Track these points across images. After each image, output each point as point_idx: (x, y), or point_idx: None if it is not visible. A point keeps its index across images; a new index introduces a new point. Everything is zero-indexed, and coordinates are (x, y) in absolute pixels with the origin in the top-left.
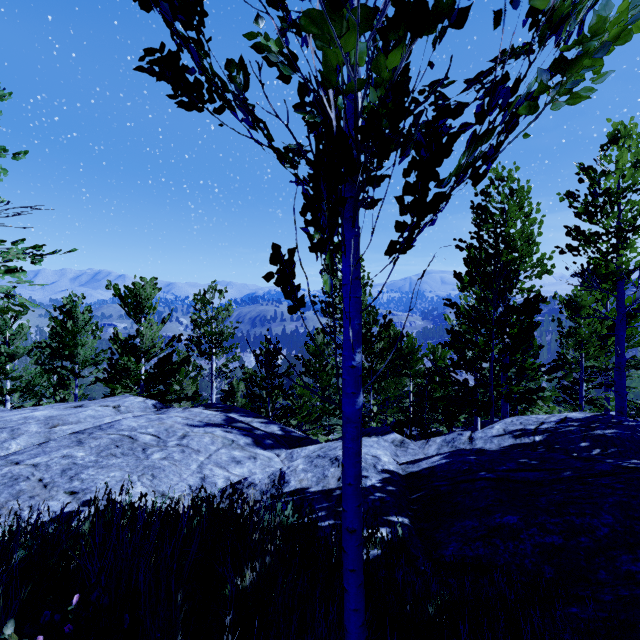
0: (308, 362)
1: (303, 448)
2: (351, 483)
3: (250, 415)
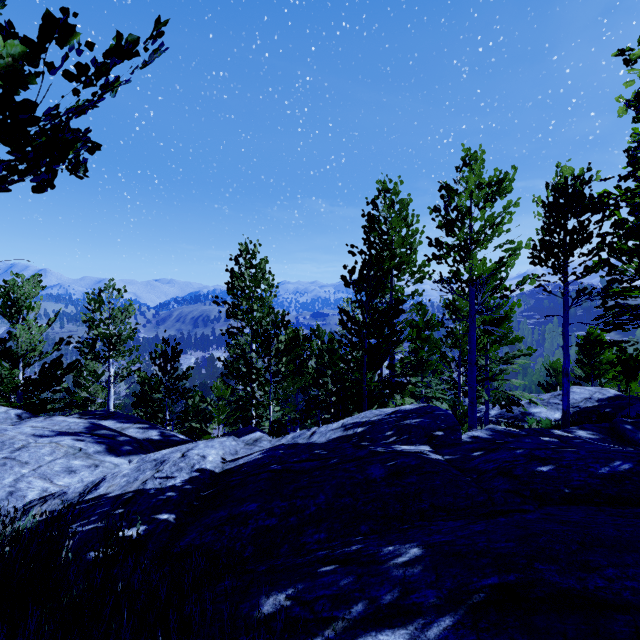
0: (231, 363)
1: (157, 452)
2: None
3: (130, 421)
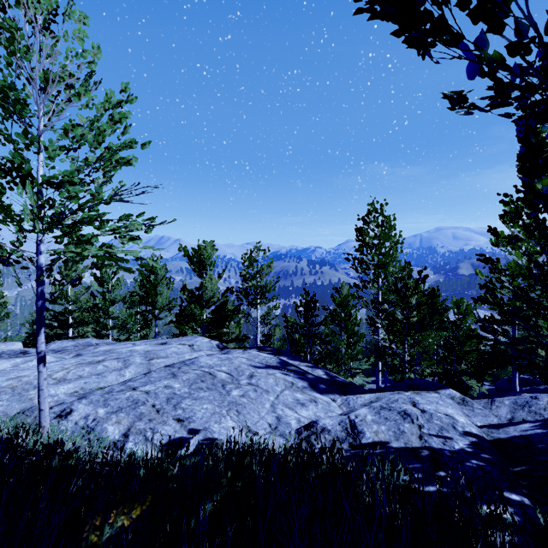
0: (334, 312)
1: (358, 396)
2: None
3: (296, 359)
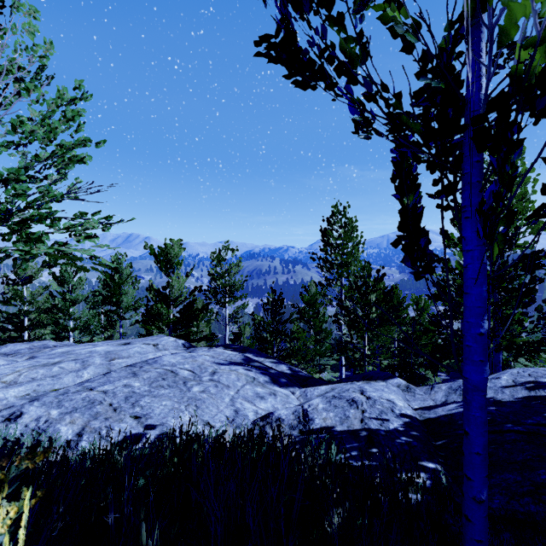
0: (303, 310)
1: (315, 388)
2: (479, 452)
3: (262, 355)
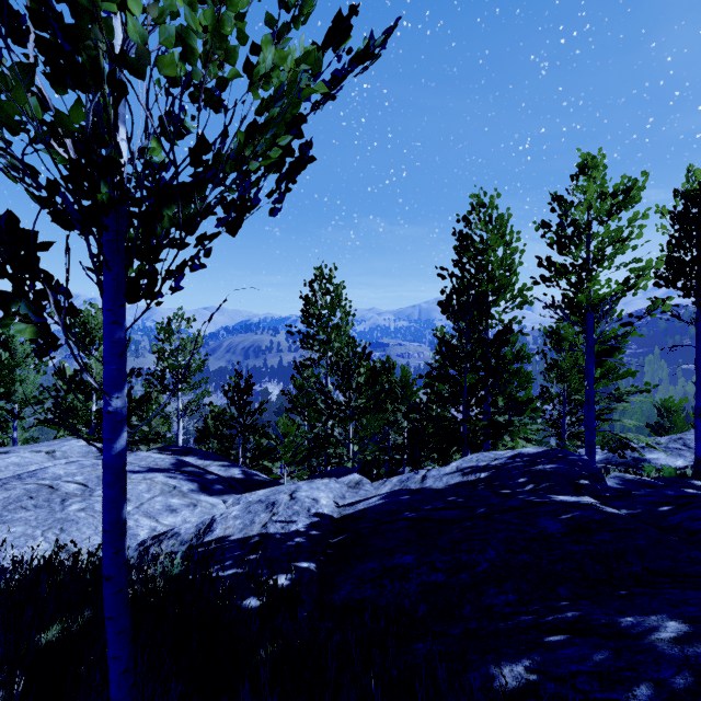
0: (295, 397)
1: (253, 493)
2: (107, 530)
3: (210, 458)
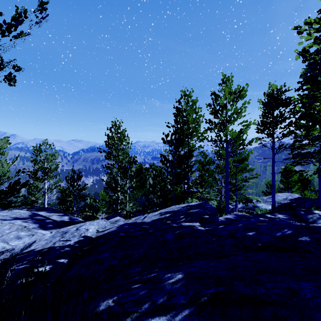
0: (109, 182)
1: (65, 227)
2: None
3: (54, 212)
